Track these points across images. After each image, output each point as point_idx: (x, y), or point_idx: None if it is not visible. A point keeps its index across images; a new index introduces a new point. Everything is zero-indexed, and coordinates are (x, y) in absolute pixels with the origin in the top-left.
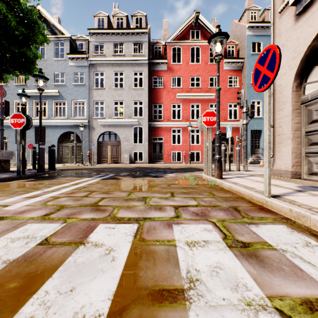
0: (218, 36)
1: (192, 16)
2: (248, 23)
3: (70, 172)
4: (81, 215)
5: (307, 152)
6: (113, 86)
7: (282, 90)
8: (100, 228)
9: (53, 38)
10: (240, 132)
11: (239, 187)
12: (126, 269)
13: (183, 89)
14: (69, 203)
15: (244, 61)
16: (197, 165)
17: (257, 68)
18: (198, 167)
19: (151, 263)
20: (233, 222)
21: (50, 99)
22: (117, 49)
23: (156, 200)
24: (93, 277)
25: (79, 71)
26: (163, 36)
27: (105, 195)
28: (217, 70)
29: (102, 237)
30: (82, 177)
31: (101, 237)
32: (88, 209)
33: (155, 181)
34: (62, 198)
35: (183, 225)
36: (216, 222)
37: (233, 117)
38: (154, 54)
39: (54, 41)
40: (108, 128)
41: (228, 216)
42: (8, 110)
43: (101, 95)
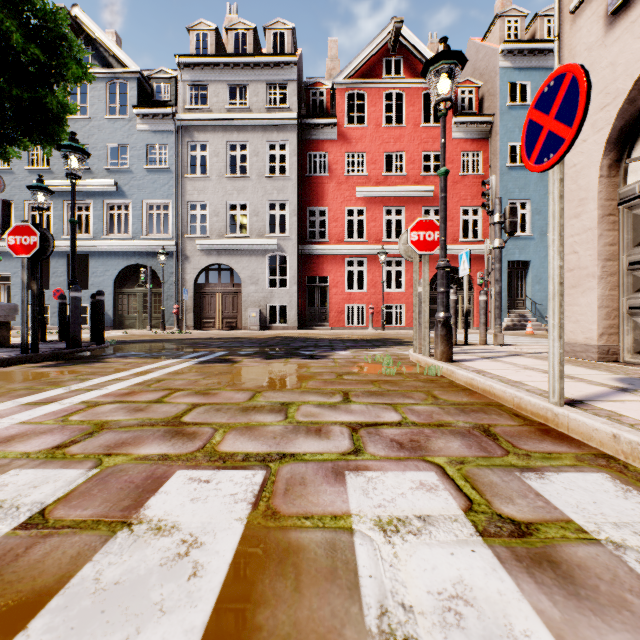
0: (444, 59)
1: (387, 30)
2: (502, 43)
3: (136, 347)
4: (138, 448)
5: (633, 306)
6: (226, 172)
7: (578, 175)
8: (176, 481)
9: (104, 73)
10: (486, 266)
11: (491, 381)
12: (223, 604)
13: (369, 177)
14: (119, 417)
15: (494, 120)
16: (398, 332)
17: (532, 119)
18: (400, 337)
19: (288, 583)
20: (484, 467)
21: (99, 199)
22: (234, 98)
23: (311, 412)
24: (134, 629)
25: (158, 141)
26: (329, 71)
27: (201, 397)
28: (442, 132)
29: (177, 506)
30: (159, 357)
31: (175, 507)
32: (158, 432)
33: (310, 366)
34: (105, 406)
35: (369, 473)
36: (445, 465)
37: (471, 235)
38: (310, 107)
39: (106, 81)
40: (217, 258)
41: (473, 451)
42: (8, 220)
43: (201, 190)
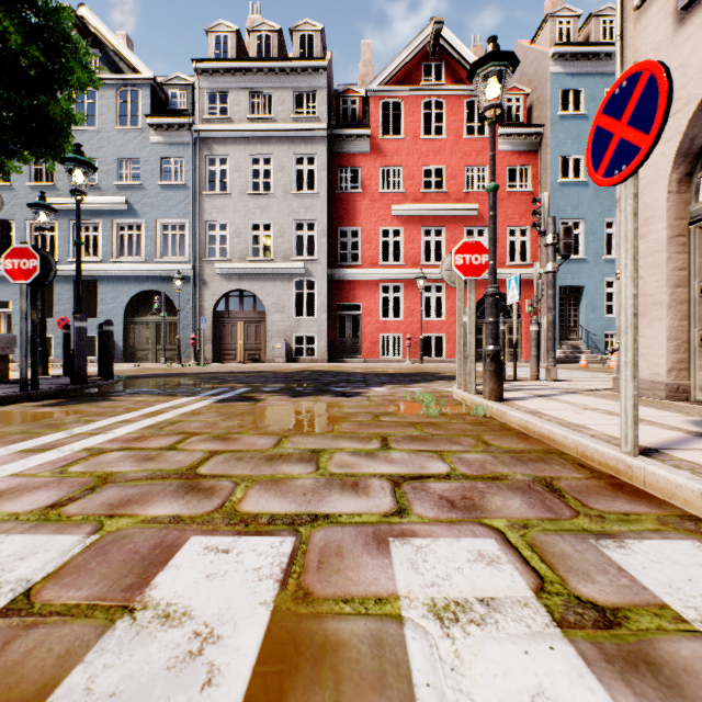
0: (494, 60)
1: (425, 31)
2: (553, 46)
3: (148, 382)
4: (146, 508)
5: None
6: (248, 189)
7: (643, 191)
8: (190, 551)
9: (114, 80)
10: (535, 292)
11: (550, 425)
12: None
13: (406, 194)
14: (125, 468)
15: (544, 131)
16: (438, 365)
17: (600, 126)
18: (441, 371)
19: (326, 695)
20: (552, 532)
21: (109, 218)
22: (257, 107)
23: (345, 461)
24: None
25: (173, 154)
26: (362, 77)
27: (220, 443)
28: (491, 143)
29: (190, 584)
30: (174, 395)
31: (187, 586)
32: (169, 487)
33: (342, 405)
34: (110, 453)
35: (417, 540)
36: (506, 530)
37: (518, 258)
38: (341, 116)
39: (117, 89)
40: (238, 284)
41: (536, 511)
42: (7, 241)
43: (221, 209)
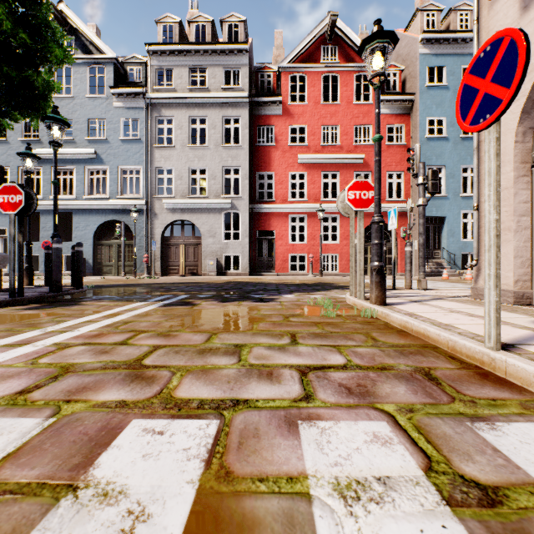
0: (379, 38)
1: (324, 22)
2: (422, 33)
3: (110, 291)
4: (97, 394)
5: None
6: (188, 142)
7: None
8: (130, 432)
9: (86, 59)
10: (408, 222)
11: (425, 325)
12: None
13: (309, 147)
14: (84, 360)
15: (415, 99)
16: (334, 278)
17: (467, 84)
18: (336, 282)
19: None
20: (434, 415)
21: (81, 165)
22: (195, 80)
23: (262, 354)
24: None
25: (131, 116)
26: (275, 58)
27: (162, 339)
28: (376, 103)
29: (128, 464)
30: (129, 300)
31: (125, 465)
32: (119, 376)
33: (260, 308)
34: (74, 348)
35: (321, 423)
36: (396, 414)
37: (395, 195)
38: (259, 87)
39: (87, 66)
40: (180, 215)
41: (419, 397)
42: (2, 182)
43: (168, 158)
